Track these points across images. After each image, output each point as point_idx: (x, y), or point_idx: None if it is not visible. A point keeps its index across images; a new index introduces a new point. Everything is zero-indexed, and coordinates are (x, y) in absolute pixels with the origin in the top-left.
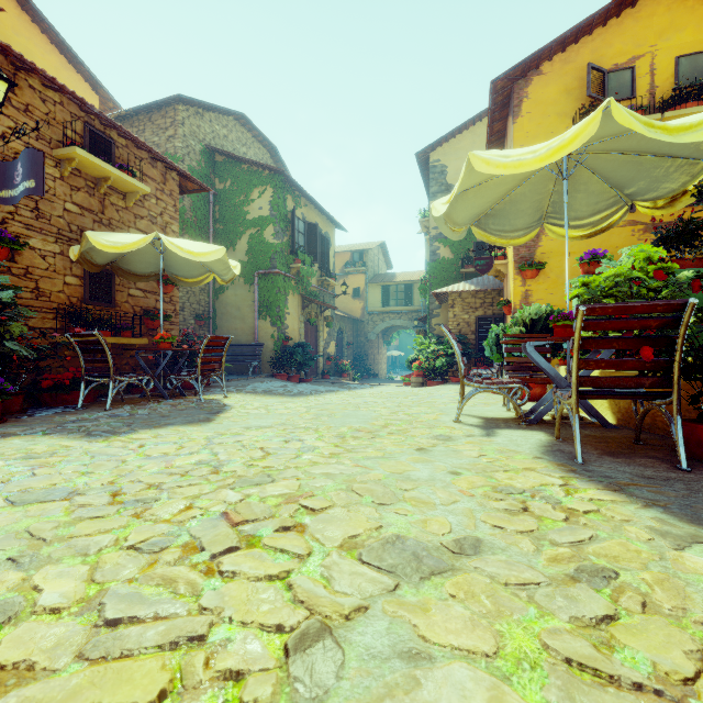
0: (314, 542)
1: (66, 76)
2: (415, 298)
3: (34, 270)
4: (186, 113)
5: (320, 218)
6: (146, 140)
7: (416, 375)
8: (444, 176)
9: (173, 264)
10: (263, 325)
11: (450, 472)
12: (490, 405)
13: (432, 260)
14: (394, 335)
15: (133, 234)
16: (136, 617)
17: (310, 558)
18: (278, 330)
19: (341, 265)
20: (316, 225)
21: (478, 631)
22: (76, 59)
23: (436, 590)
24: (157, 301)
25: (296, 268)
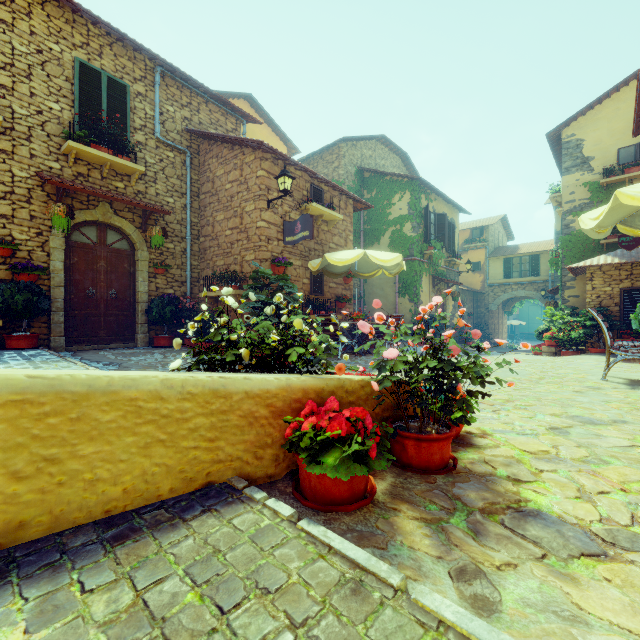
0: (535, 412)
1: (271, 140)
2: (542, 268)
3: (292, 277)
4: (346, 148)
5: (446, 207)
6: (319, 172)
7: (548, 345)
8: (579, 149)
9: (357, 265)
10: (402, 302)
11: (603, 401)
12: (636, 372)
13: (564, 234)
14: (516, 305)
15: (344, 251)
16: (483, 418)
17: (537, 415)
18: (415, 305)
19: (460, 242)
20: (445, 215)
21: (625, 435)
22: (277, 128)
23: (603, 427)
24: (342, 289)
25: (428, 254)
